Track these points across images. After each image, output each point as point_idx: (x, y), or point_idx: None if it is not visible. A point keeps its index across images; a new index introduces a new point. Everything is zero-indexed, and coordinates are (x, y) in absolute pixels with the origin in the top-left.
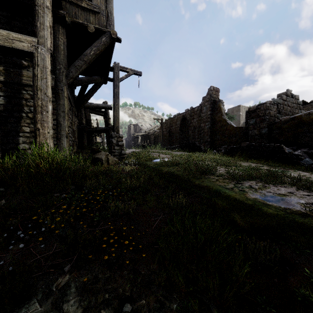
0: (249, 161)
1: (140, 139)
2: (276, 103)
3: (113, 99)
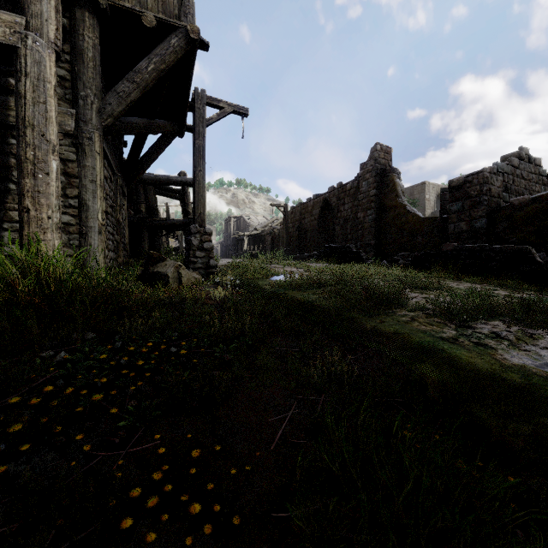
0: (462, 279)
1: (246, 243)
2: (501, 172)
3: (193, 159)
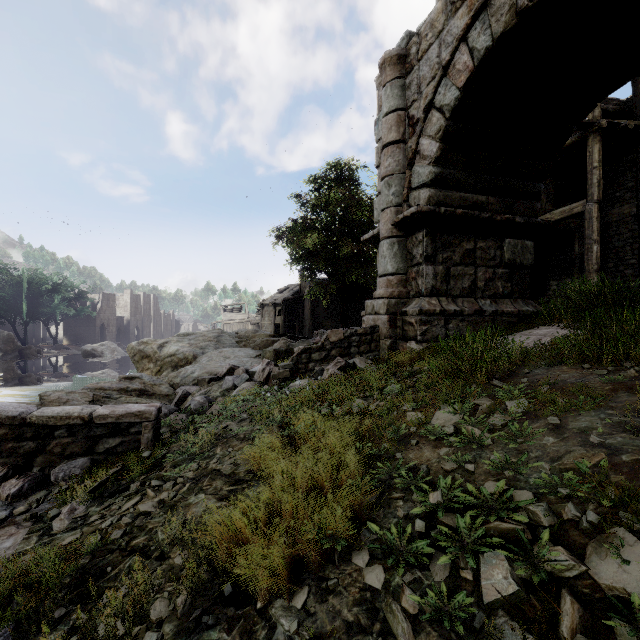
0: None
1: None
2: None
3: None
